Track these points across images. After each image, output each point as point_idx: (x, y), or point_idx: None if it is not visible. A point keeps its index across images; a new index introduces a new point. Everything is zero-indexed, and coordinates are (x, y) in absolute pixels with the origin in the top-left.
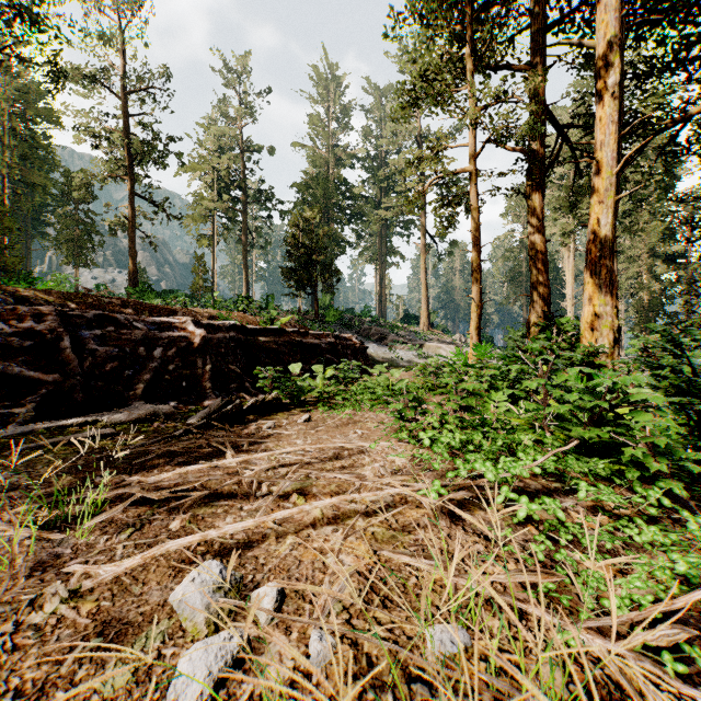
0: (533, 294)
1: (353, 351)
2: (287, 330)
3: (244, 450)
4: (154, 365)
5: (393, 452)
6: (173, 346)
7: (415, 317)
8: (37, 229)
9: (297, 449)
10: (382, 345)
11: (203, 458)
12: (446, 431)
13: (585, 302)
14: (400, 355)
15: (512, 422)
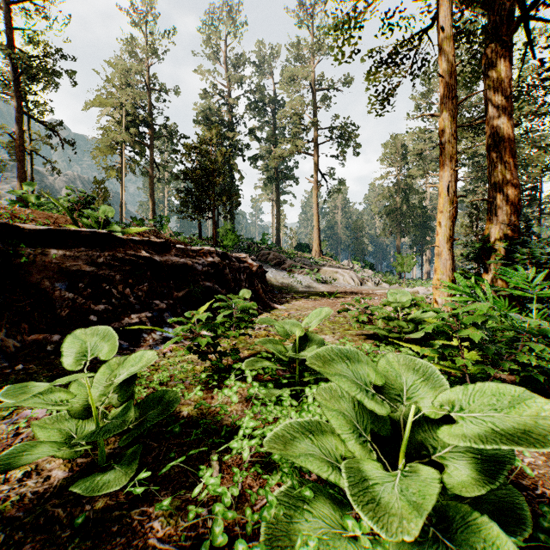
0: (497, 197)
1: (248, 275)
2: (121, 237)
3: None
4: None
5: None
6: None
7: (307, 245)
8: None
9: None
10: (281, 270)
11: None
12: None
13: None
14: (299, 279)
15: None
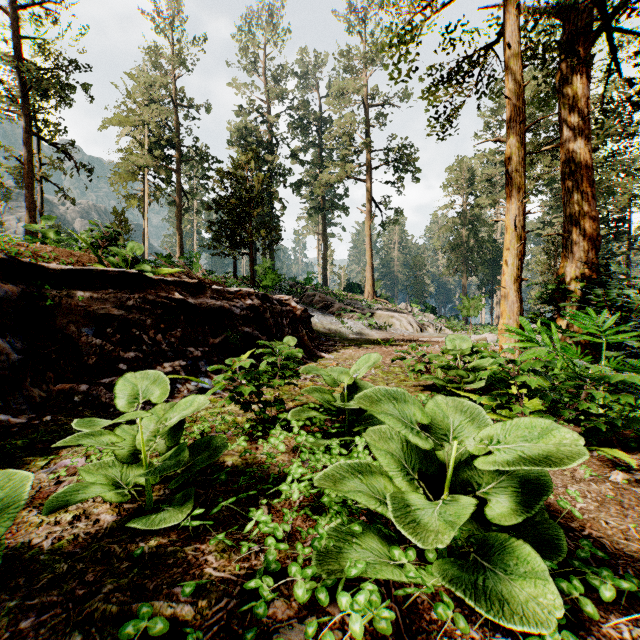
0: (573, 231)
1: (291, 320)
2: (152, 277)
3: None
4: None
5: None
6: None
7: (358, 286)
8: None
9: None
10: (328, 314)
11: None
12: None
13: None
14: (349, 325)
15: None
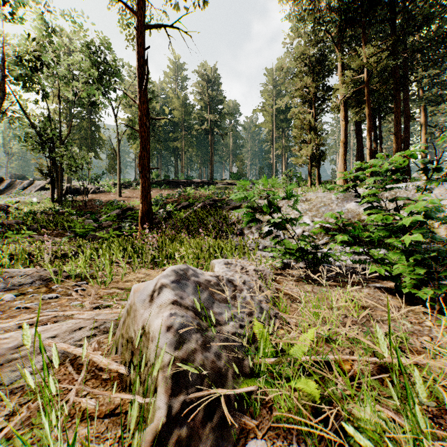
0: None
1: None
2: None
3: None
4: None
5: None
6: None
7: None
8: None
9: None
10: None
11: None
12: None
13: None
14: None
15: None
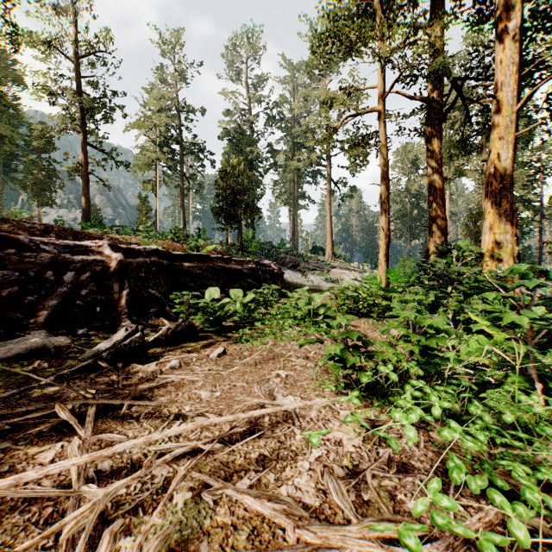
0: (432, 225)
1: (272, 275)
2: (211, 256)
3: (121, 416)
4: (63, 290)
5: (334, 419)
6: (87, 270)
7: (321, 248)
8: (8, 175)
9: (188, 429)
10: (296, 271)
11: (46, 437)
12: (409, 387)
13: (486, 231)
14: (311, 279)
15: (464, 359)
